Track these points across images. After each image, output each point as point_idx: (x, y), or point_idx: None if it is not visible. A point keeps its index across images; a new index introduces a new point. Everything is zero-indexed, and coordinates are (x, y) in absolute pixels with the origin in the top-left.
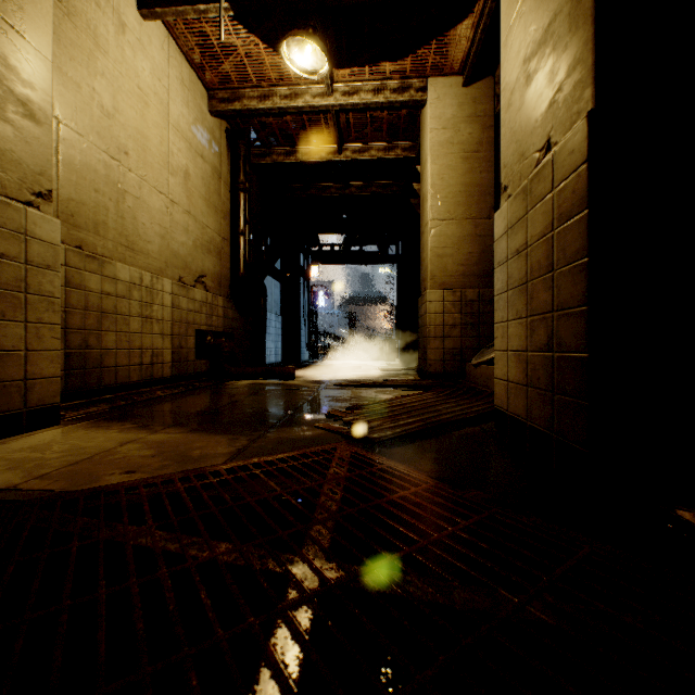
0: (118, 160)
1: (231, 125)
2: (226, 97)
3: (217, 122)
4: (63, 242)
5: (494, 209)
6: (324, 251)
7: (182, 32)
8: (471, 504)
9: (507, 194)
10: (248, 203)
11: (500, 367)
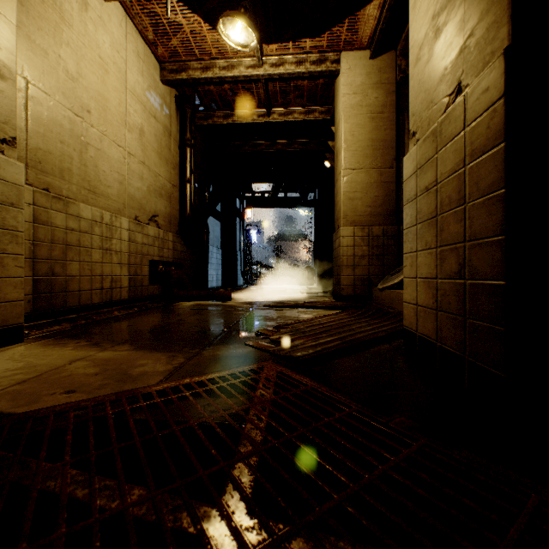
0: (82, 117)
1: (180, 92)
2: (175, 68)
3: (168, 89)
4: (31, 185)
5: (396, 160)
6: (256, 197)
7: (137, 12)
8: (398, 434)
9: (416, 139)
10: (193, 156)
11: (408, 292)
